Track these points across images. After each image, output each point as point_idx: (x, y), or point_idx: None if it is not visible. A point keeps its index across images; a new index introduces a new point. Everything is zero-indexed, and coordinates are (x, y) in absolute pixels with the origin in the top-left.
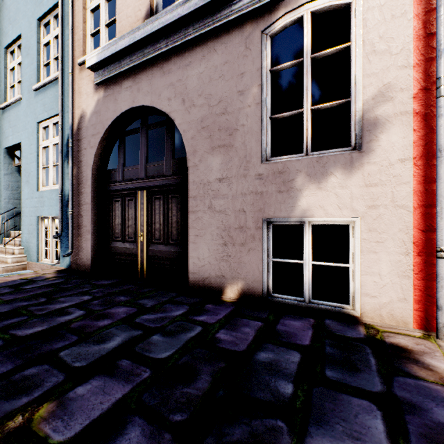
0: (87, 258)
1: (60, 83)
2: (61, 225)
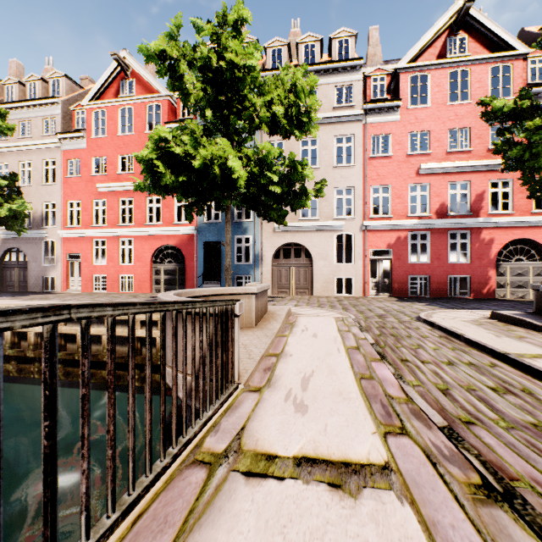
0: None
1: None
2: None
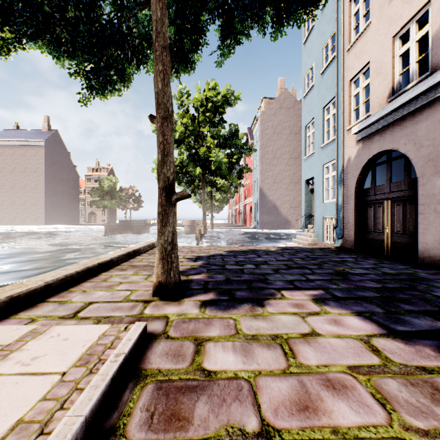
0: (351, 241)
1: (335, 143)
2: (336, 222)
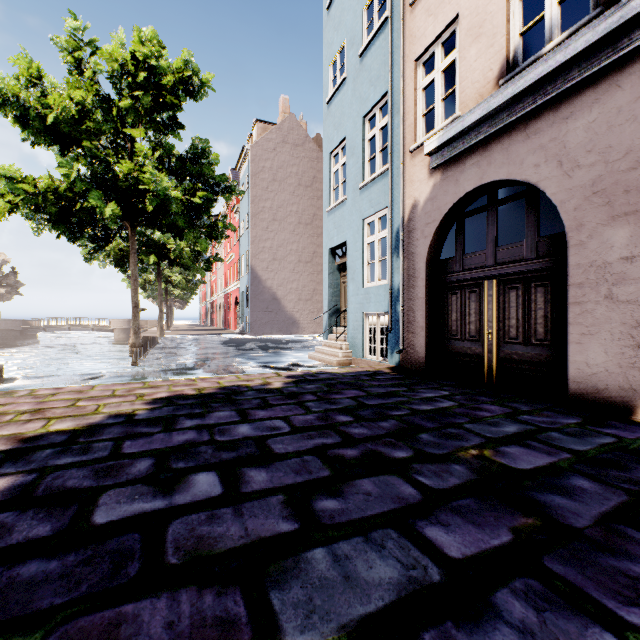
0: (419, 356)
1: (389, 177)
2: (390, 322)
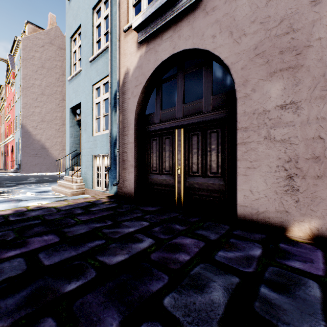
0: (130, 187)
1: (109, 50)
2: (110, 161)
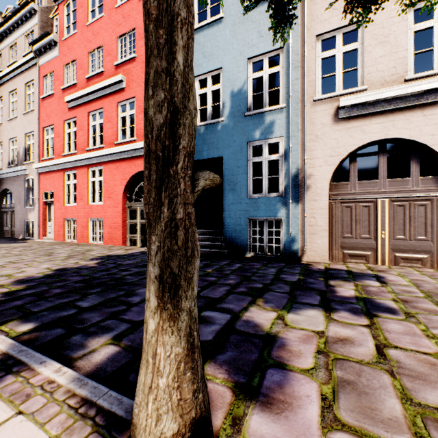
0: None
1: None
2: None
